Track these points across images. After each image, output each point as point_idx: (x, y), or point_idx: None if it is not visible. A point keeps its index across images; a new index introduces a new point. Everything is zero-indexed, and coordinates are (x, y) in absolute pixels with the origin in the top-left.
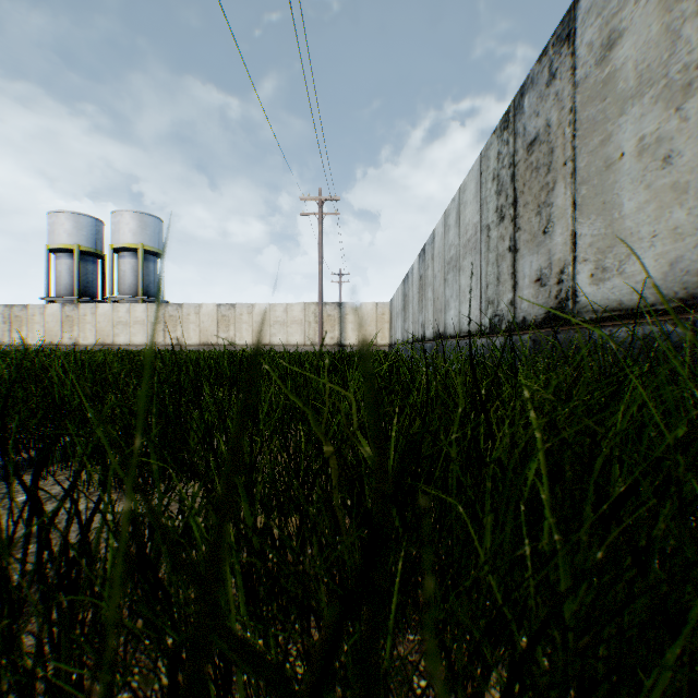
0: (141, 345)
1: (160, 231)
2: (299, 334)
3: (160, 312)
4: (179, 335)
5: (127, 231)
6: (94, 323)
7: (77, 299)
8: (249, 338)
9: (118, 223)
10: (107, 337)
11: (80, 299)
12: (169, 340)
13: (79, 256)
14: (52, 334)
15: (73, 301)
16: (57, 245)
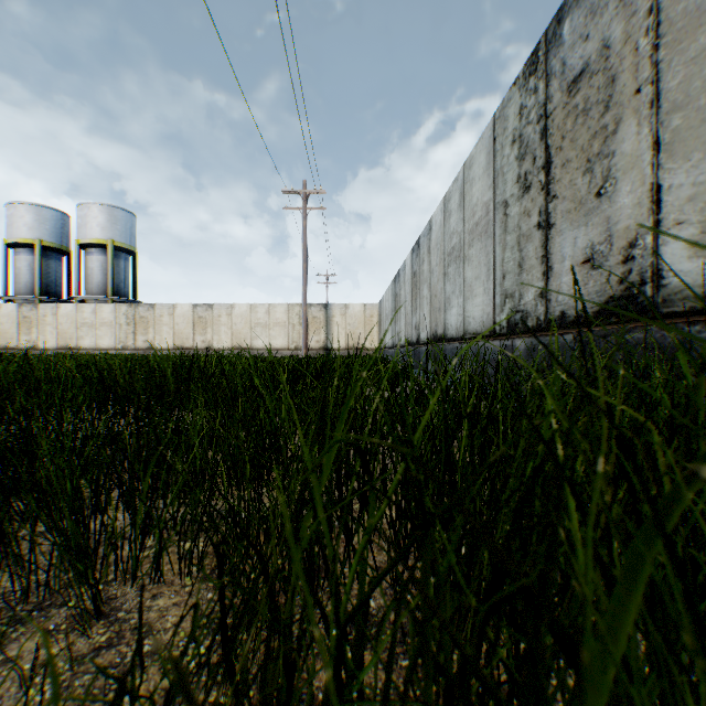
0: (108, 348)
1: (133, 226)
2: (282, 337)
3: (130, 313)
4: (151, 338)
5: (95, 226)
6: (55, 324)
7: (39, 298)
8: (228, 341)
9: (85, 216)
10: (70, 340)
11: (42, 298)
12: (140, 344)
13: (41, 252)
14: (8, 336)
15: (35, 301)
16: (16, 240)
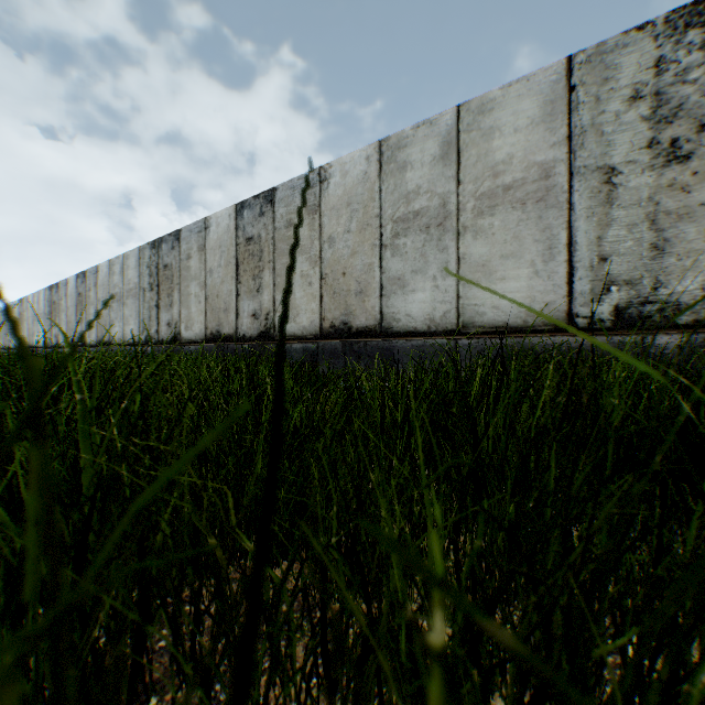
0: None
1: None
2: None
3: None
4: None
5: None
6: None
7: None
8: None
9: None
10: None
11: None
12: None
13: None
14: None
15: None
16: None
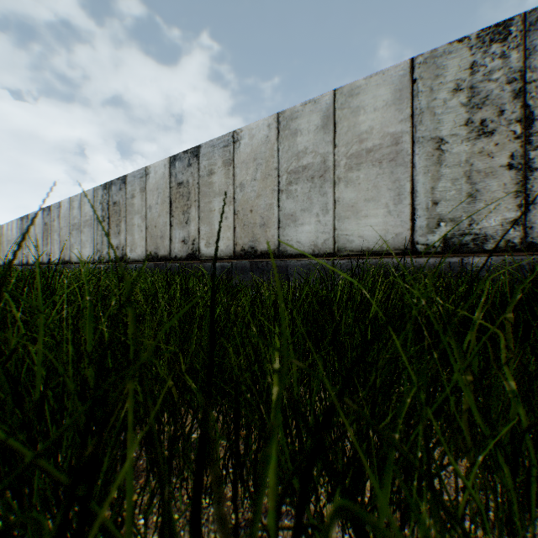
0: None
1: None
2: None
3: None
4: None
5: None
6: None
7: None
8: None
9: None
10: None
11: None
12: None
13: None
14: None
15: None
16: None
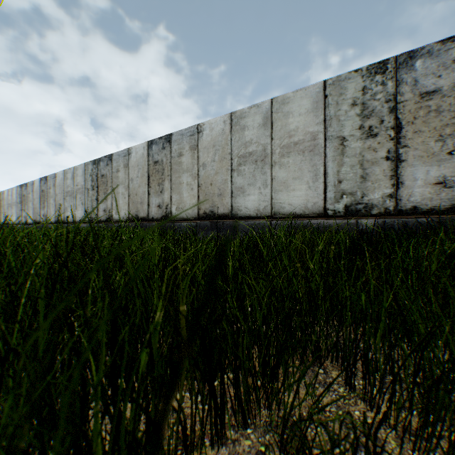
0: None
1: None
2: None
3: None
4: None
5: None
6: None
7: None
8: None
9: None
10: None
11: None
12: None
13: None
14: None
15: None
16: None
